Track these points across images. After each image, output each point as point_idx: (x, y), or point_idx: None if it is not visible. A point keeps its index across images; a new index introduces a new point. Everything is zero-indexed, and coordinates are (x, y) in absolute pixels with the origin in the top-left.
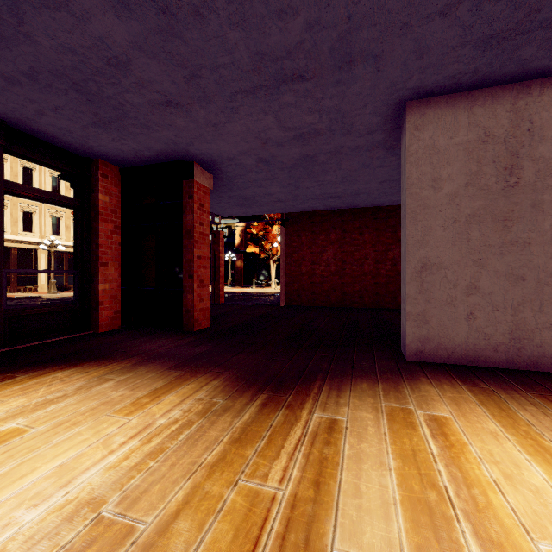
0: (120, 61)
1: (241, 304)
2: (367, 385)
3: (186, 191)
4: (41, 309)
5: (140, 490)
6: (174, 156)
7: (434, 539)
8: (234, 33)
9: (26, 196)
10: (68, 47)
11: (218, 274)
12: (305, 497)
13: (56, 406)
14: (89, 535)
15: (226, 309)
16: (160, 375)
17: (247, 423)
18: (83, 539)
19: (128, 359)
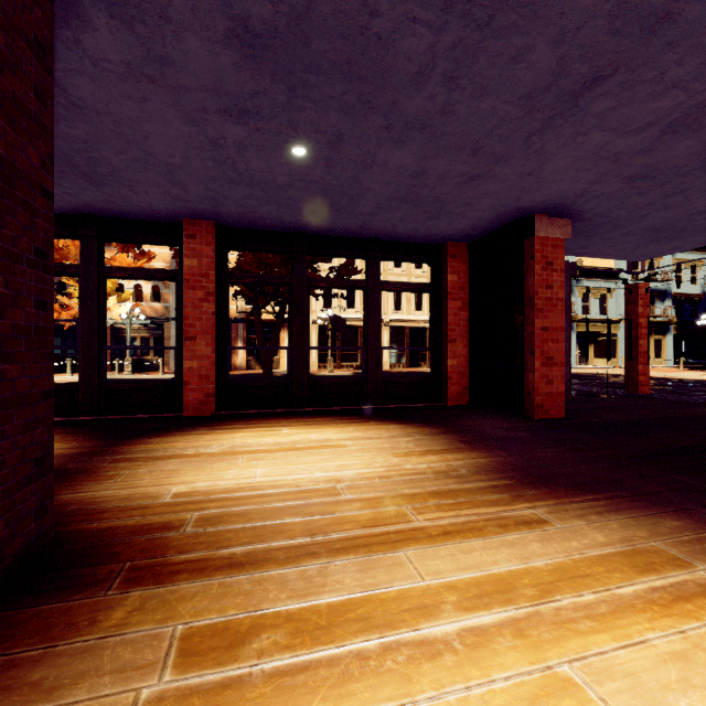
0: (418, 172)
1: (673, 399)
2: (680, 524)
3: (527, 252)
4: (404, 379)
5: (358, 486)
6: (510, 217)
7: (473, 594)
8: (484, 102)
9: (395, 290)
10: (386, 182)
11: (635, 350)
12: (428, 532)
13: (370, 441)
14: (326, 488)
15: (630, 402)
16: (447, 443)
17: (459, 489)
18: (323, 488)
19: (441, 427)
